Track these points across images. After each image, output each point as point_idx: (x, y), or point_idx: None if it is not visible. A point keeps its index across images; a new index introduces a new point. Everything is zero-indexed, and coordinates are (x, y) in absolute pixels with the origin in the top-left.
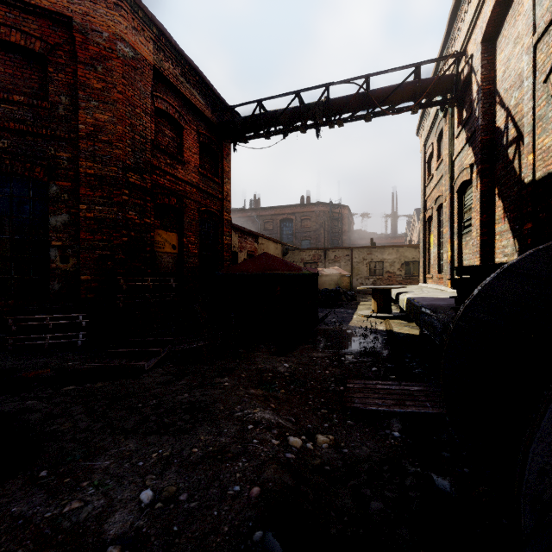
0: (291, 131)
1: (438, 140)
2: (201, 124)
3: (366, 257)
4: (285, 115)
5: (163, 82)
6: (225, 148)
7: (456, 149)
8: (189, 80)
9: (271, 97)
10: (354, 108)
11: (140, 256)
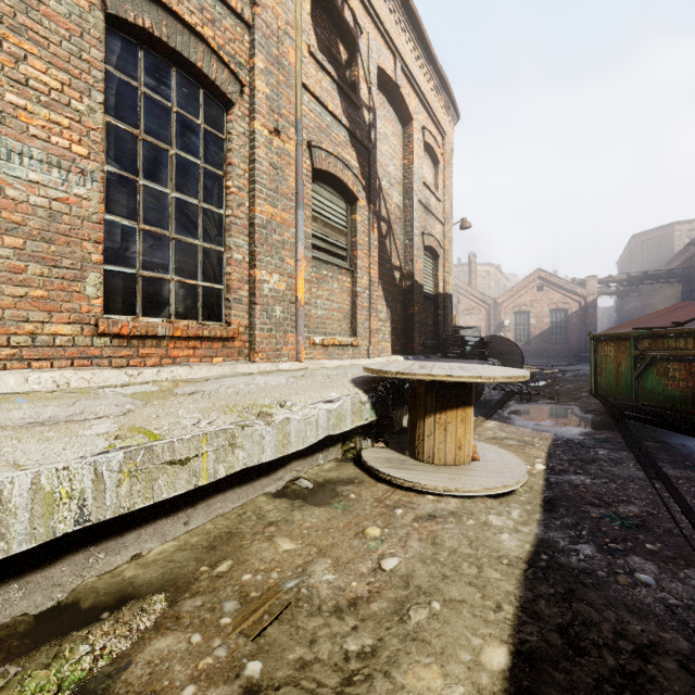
0: None
1: None
2: None
3: None
4: None
5: None
6: None
7: (309, 75)
8: None
9: None
10: None
11: None
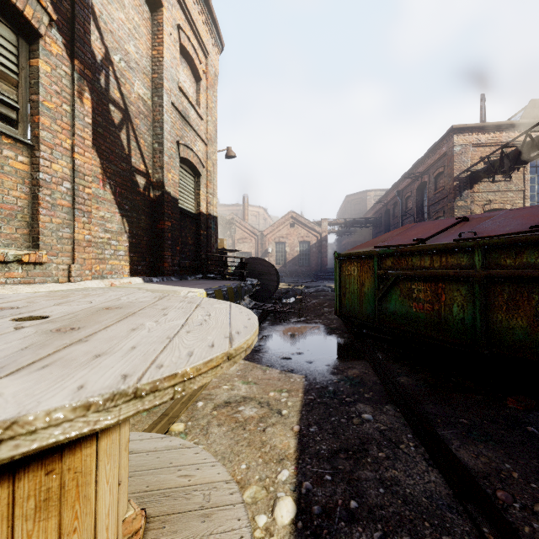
0: None
1: None
2: None
3: None
4: None
5: None
6: None
7: None
8: None
9: None
10: None
11: None
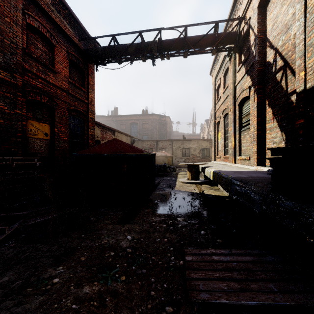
0: (135, 59)
1: (224, 75)
2: (70, 47)
3: (181, 146)
4: (131, 47)
5: (35, 5)
6: (90, 68)
7: (237, 79)
8: (59, 11)
9: (122, 34)
10: (177, 47)
11: (10, 140)
